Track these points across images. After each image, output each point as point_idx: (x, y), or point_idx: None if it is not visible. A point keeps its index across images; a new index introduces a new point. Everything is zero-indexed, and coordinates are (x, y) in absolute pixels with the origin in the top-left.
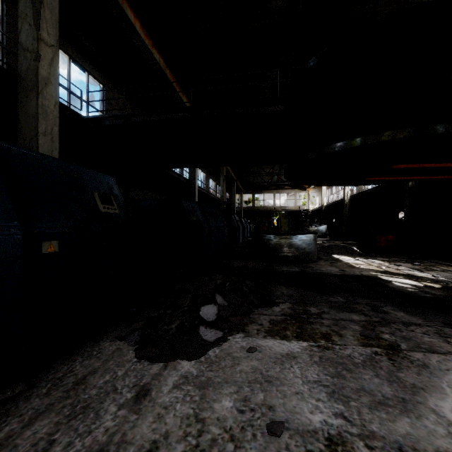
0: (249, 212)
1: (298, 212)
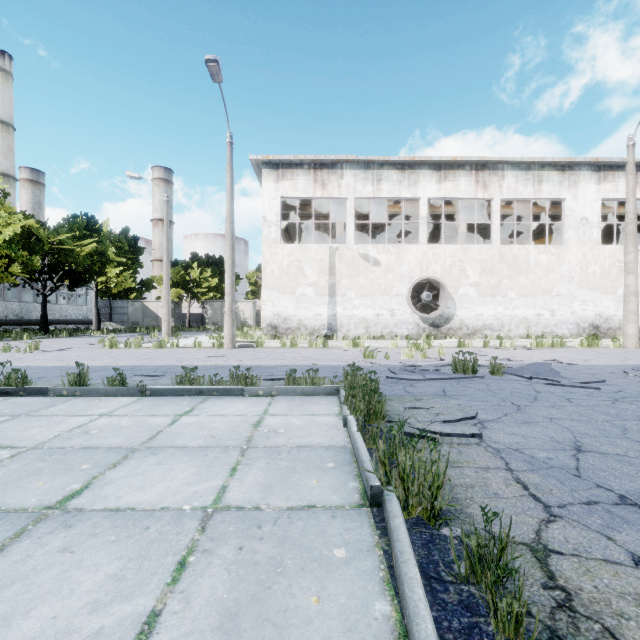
0: None
1: None
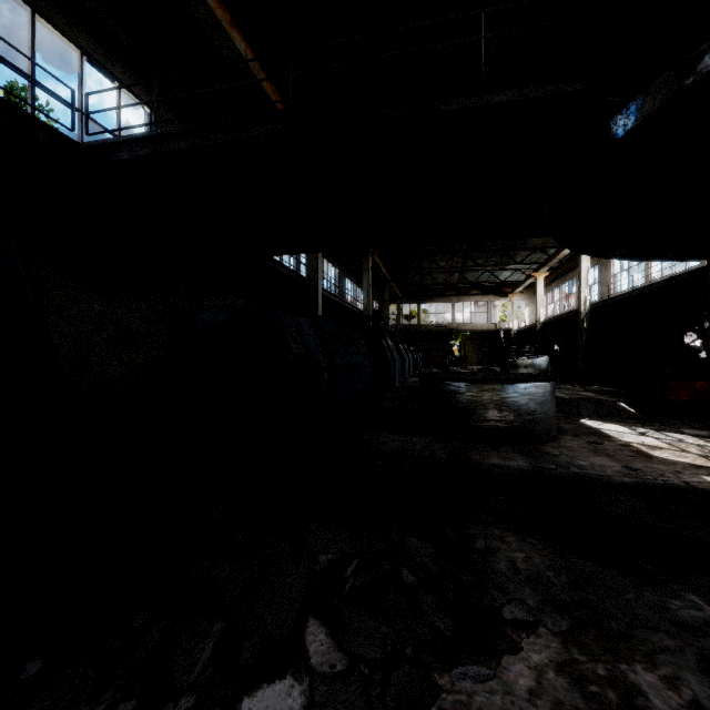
0: (412, 333)
1: (493, 333)
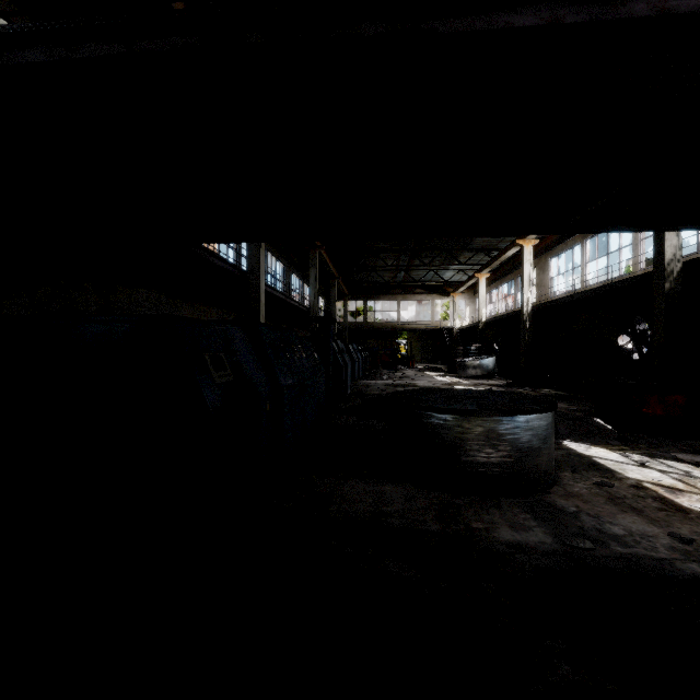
0: (358, 330)
1: (437, 331)
